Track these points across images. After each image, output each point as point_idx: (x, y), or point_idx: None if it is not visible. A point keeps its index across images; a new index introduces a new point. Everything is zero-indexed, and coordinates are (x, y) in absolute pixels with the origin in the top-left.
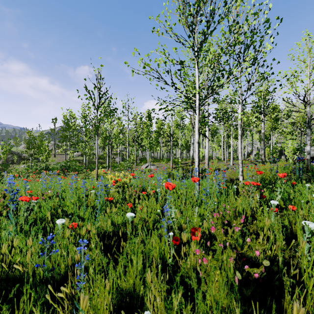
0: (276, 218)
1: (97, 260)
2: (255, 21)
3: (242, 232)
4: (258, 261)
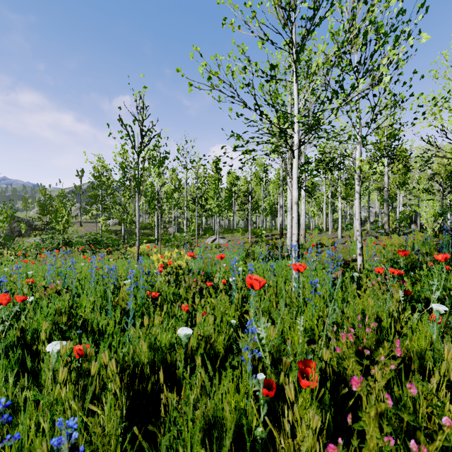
0: (449, 339)
1: (114, 437)
2: (395, 0)
3: (396, 372)
4: (427, 427)
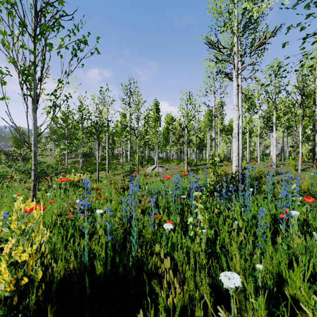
0: None
1: None
2: None
3: None
4: None
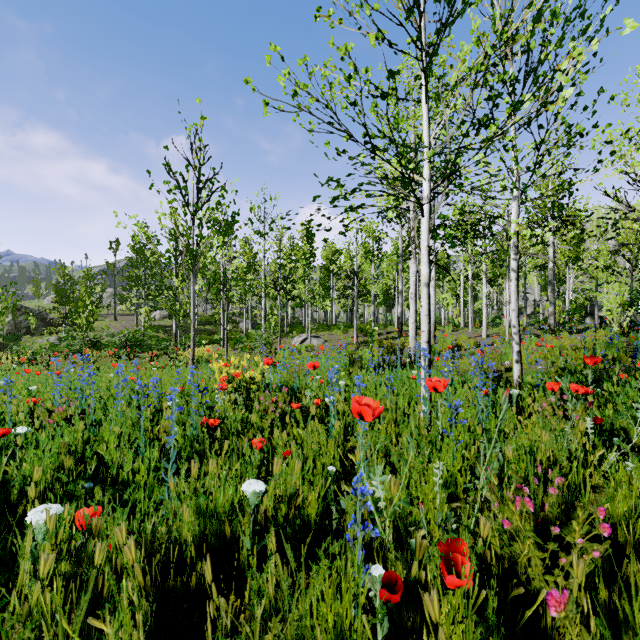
0: None
1: None
2: None
3: (602, 560)
4: None
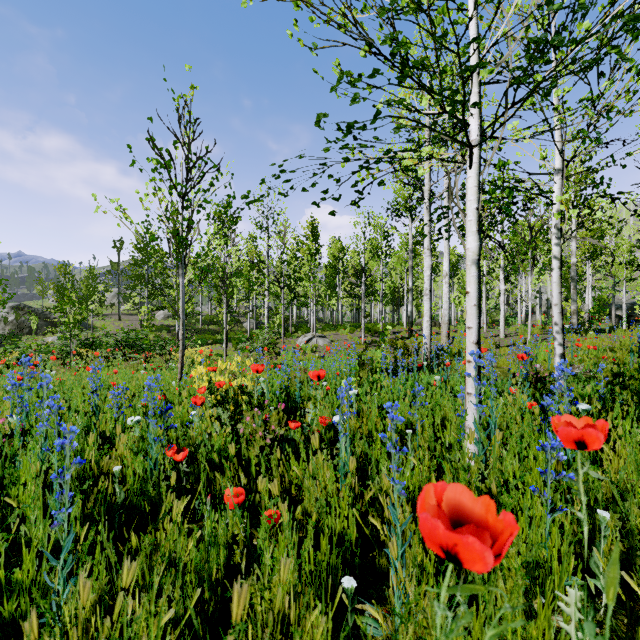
0: None
1: None
2: None
3: None
4: None
